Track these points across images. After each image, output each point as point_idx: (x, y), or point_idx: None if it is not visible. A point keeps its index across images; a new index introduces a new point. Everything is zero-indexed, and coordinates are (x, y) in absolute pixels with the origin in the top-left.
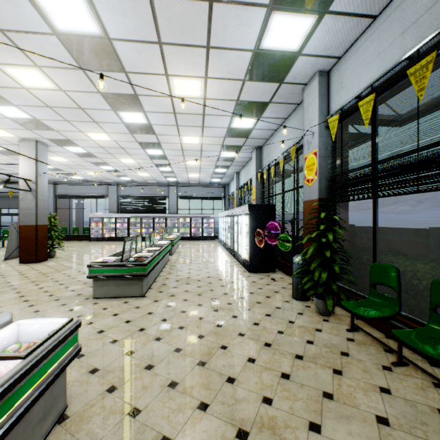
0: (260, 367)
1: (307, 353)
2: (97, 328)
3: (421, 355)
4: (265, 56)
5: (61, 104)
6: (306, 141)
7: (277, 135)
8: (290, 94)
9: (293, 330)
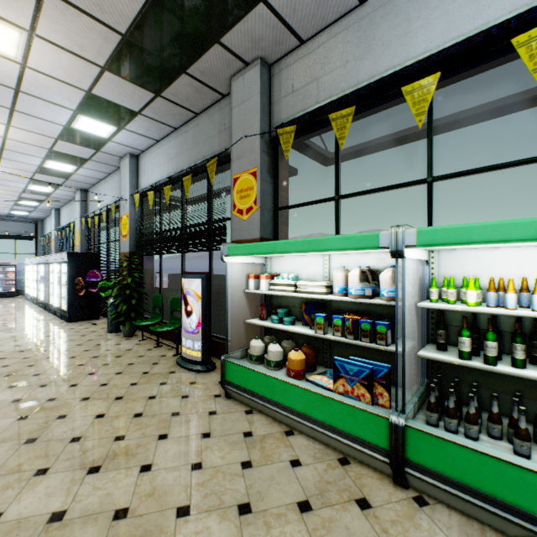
0: (63, 366)
1: (103, 354)
2: None
3: (173, 342)
4: (78, 132)
5: None
6: (122, 204)
7: (103, 185)
8: (109, 159)
9: (99, 347)
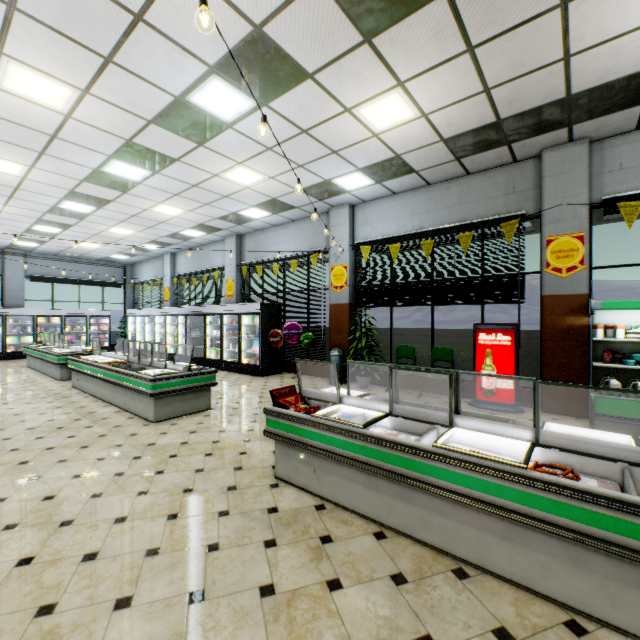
0: None
1: None
2: (241, 430)
3: (422, 391)
4: (330, 185)
5: (23, 119)
6: (333, 254)
7: (277, 231)
8: (318, 208)
9: None
